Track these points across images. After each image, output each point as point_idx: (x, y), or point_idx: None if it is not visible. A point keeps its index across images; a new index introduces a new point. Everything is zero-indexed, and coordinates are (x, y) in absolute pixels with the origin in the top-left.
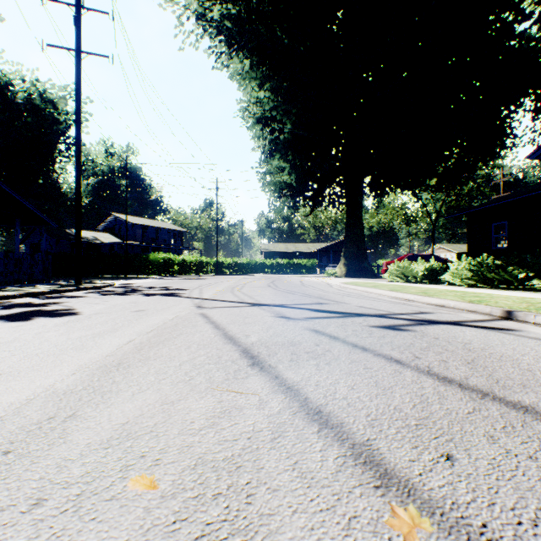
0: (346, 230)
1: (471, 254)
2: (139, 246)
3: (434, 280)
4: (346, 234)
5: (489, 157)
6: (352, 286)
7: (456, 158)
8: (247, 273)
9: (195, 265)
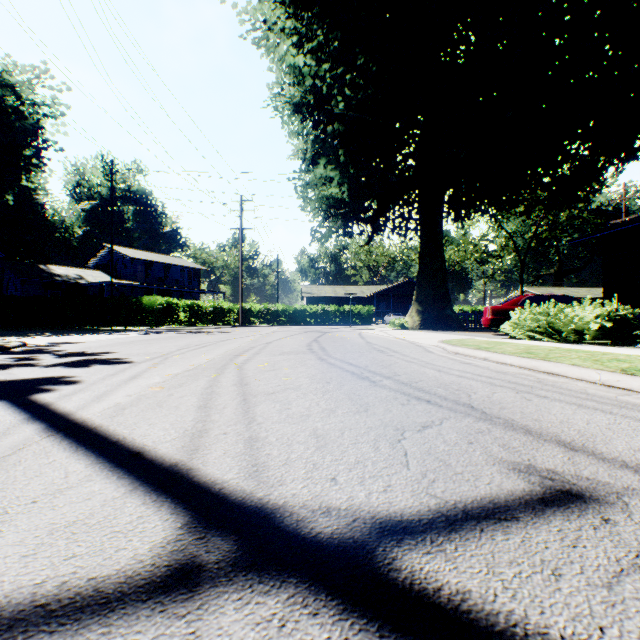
0: (419, 263)
1: (611, 296)
2: (140, 288)
3: (620, 338)
4: (420, 269)
5: (627, 157)
6: (480, 353)
7: (585, 156)
8: (283, 323)
9: (212, 313)
